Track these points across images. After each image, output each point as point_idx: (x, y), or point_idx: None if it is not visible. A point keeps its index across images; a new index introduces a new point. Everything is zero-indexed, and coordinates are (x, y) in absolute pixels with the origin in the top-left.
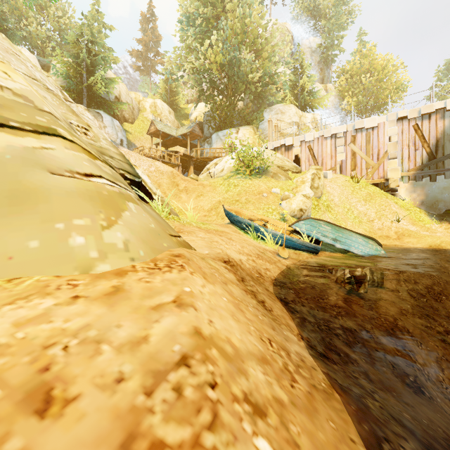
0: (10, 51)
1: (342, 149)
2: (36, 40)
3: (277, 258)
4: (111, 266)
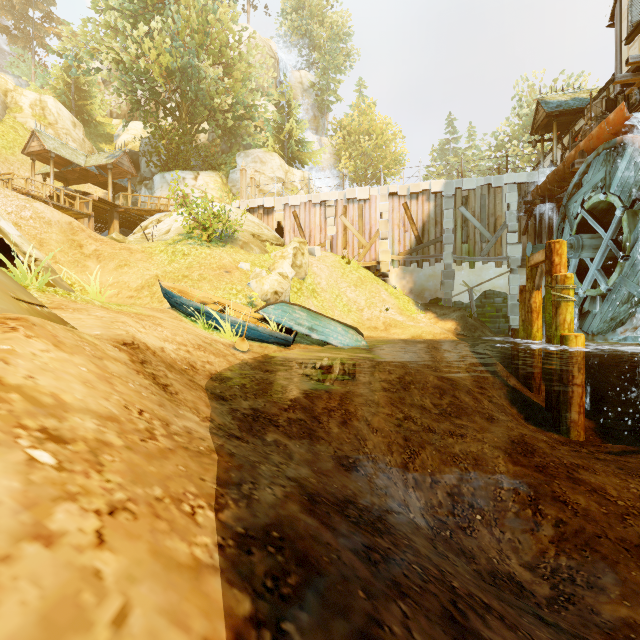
0: None
1: (332, 221)
2: None
3: (231, 351)
4: None
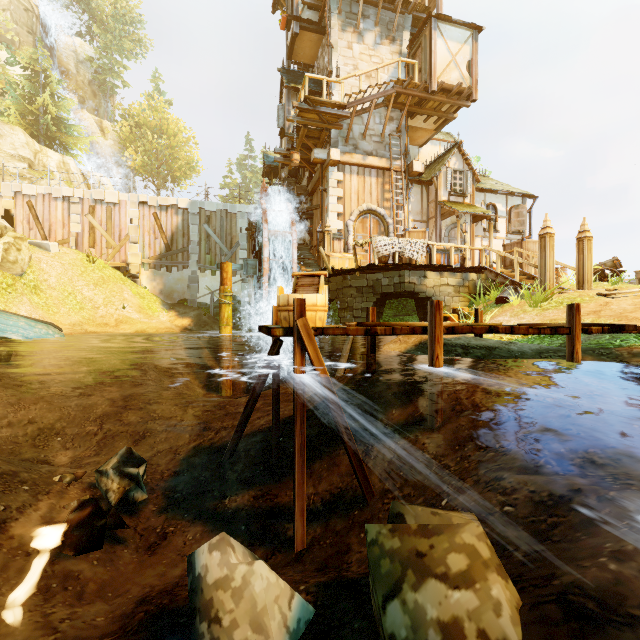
0: None
1: (77, 218)
2: None
3: None
4: None
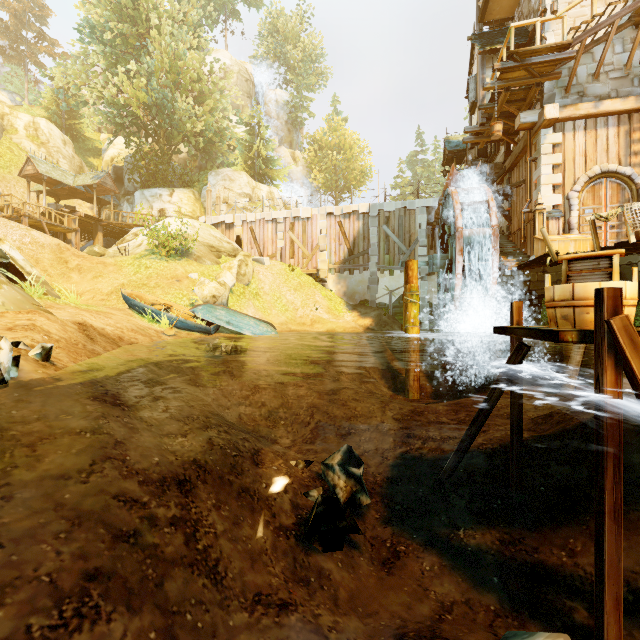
0: None
1: (281, 235)
2: None
3: (159, 335)
4: None
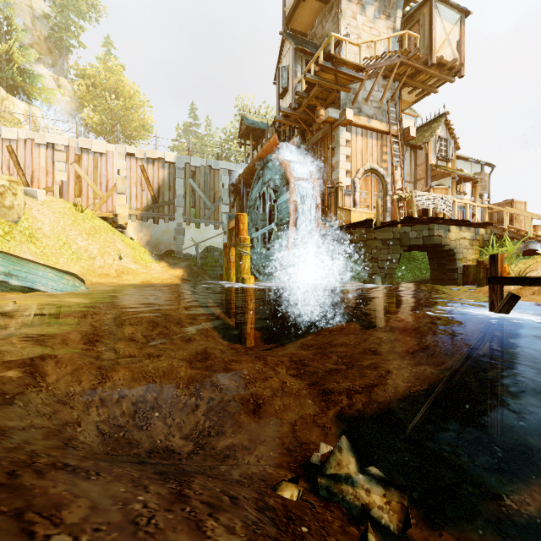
0: None
1: (62, 166)
2: None
3: None
4: None
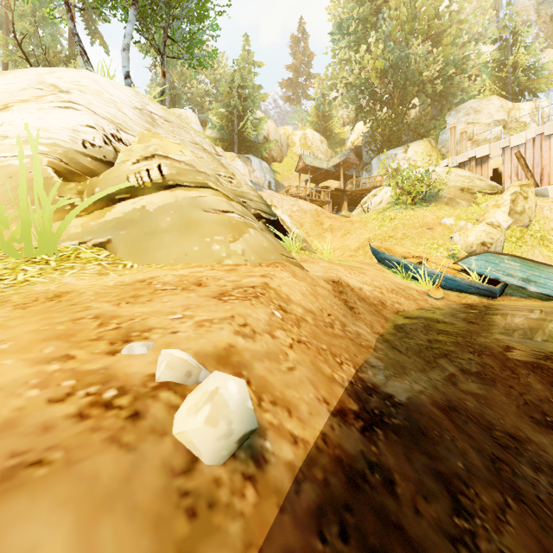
0: (181, 126)
1: None
2: (197, 98)
3: (423, 297)
4: (233, 262)
